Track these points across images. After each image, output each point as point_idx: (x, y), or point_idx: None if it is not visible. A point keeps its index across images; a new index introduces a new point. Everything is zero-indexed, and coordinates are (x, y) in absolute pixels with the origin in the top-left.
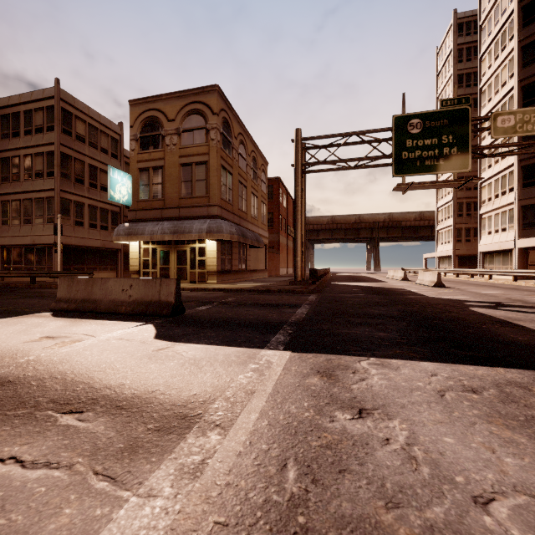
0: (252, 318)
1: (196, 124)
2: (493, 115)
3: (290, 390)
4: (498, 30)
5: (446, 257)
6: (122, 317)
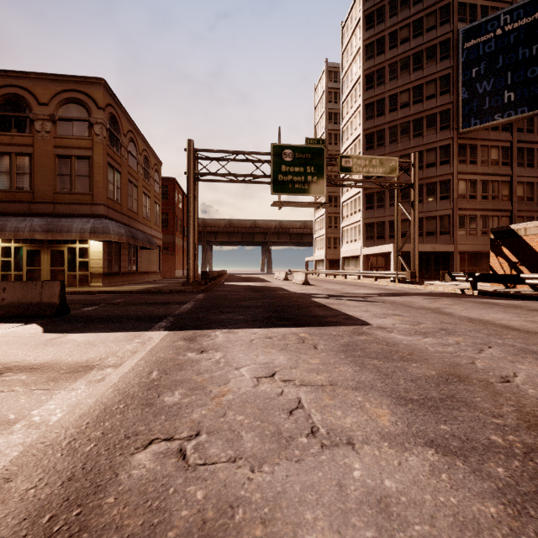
0: (141, 313)
1: (77, 115)
2: (340, 157)
3: (162, 348)
4: (352, 87)
5: (321, 260)
6: None
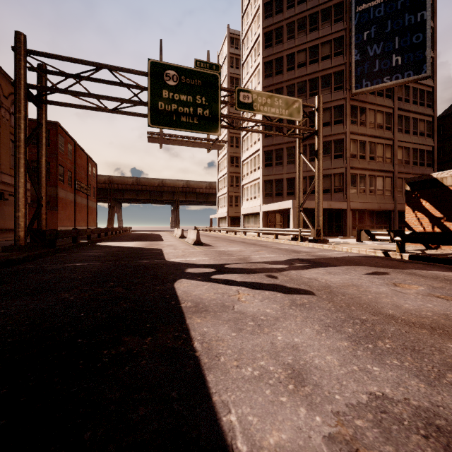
0: None
1: None
2: (237, 89)
3: None
4: (252, 46)
5: (224, 217)
6: None
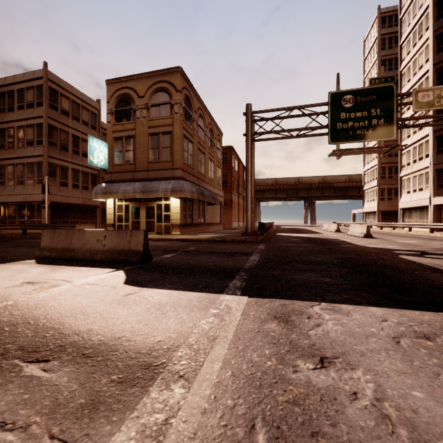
0: (211, 264)
1: (162, 100)
2: (415, 92)
3: (250, 337)
4: (416, 22)
5: (371, 212)
6: (97, 264)
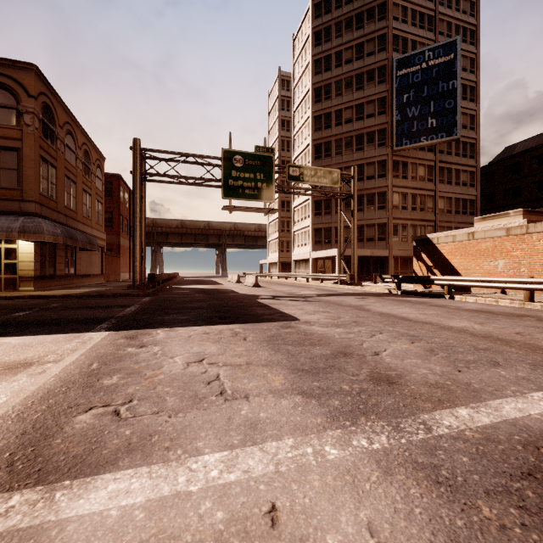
0: (80, 317)
1: (2, 101)
2: (288, 166)
3: (103, 346)
4: (303, 98)
5: (274, 263)
6: None
